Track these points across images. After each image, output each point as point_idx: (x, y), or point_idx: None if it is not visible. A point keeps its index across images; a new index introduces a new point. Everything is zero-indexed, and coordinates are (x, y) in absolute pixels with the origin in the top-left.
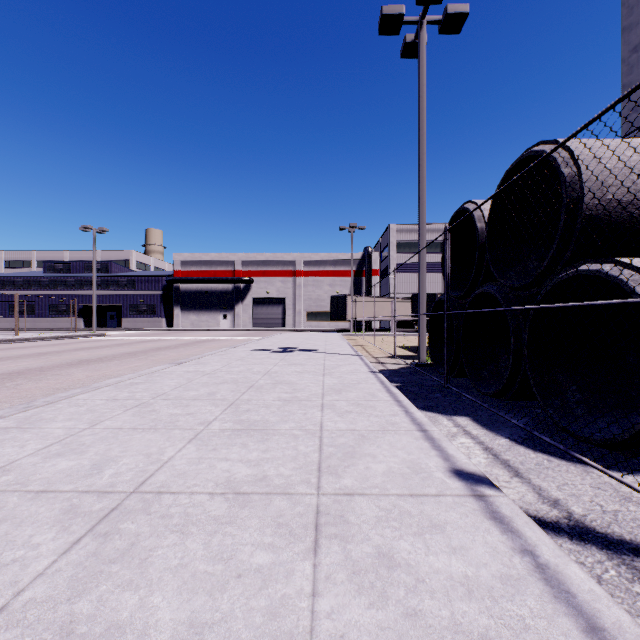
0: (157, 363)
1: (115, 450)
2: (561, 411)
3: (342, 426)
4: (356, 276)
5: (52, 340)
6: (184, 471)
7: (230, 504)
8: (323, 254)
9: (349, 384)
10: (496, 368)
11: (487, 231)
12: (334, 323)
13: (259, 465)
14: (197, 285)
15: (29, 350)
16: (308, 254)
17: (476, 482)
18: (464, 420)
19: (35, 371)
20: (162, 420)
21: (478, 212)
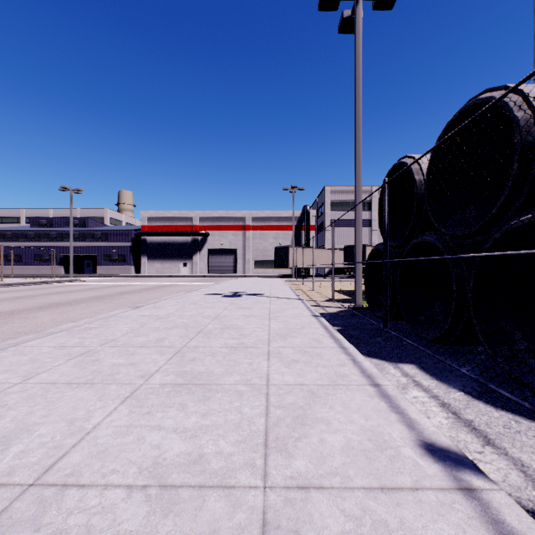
0: (119, 306)
1: (36, 414)
2: (511, 360)
3: (289, 379)
4: (296, 230)
5: (33, 285)
6: (106, 447)
7: (150, 508)
8: (268, 211)
9: (294, 329)
10: (431, 313)
11: (426, 182)
12: (278, 270)
13: (196, 437)
14: (161, 238)
15: (9, 294)
16: (256, 211)
17: (456, 465)
18: (411, 368)
19: (5, 314)
20: (102, 372)
21: (416, 165)
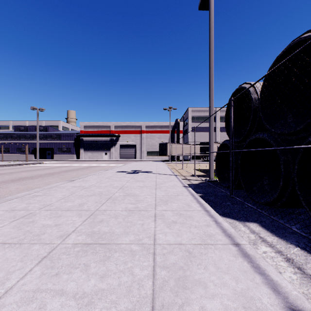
0: (62, 179)
1: None
2: None
3: (171, 239)
4: (171, 133)
5: (13, 166)
6: None
7: None
8: (155, 122)
9: (172, 196)
10: (261, 185)
11: (260, 99)
12: (160, 157)
13: (91, 304)
14: (92, 138)
15: None
16: (147, 122)
17: None
18: (255, 226)
19: None
20: (32, 232)
21: (252, 88)
